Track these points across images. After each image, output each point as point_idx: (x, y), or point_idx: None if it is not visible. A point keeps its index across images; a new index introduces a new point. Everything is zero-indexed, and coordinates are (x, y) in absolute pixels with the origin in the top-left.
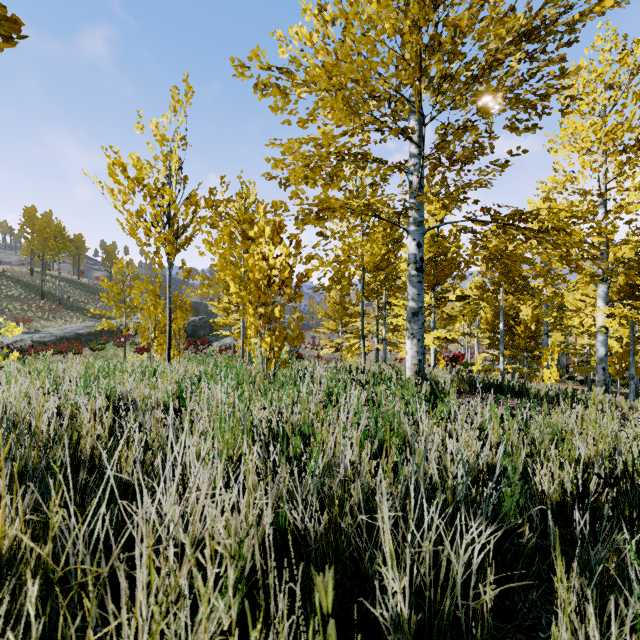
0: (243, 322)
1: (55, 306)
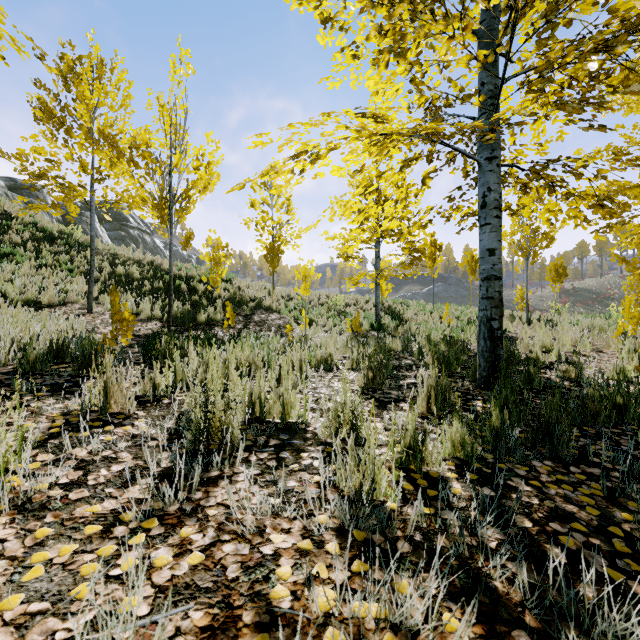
0: None
1: None
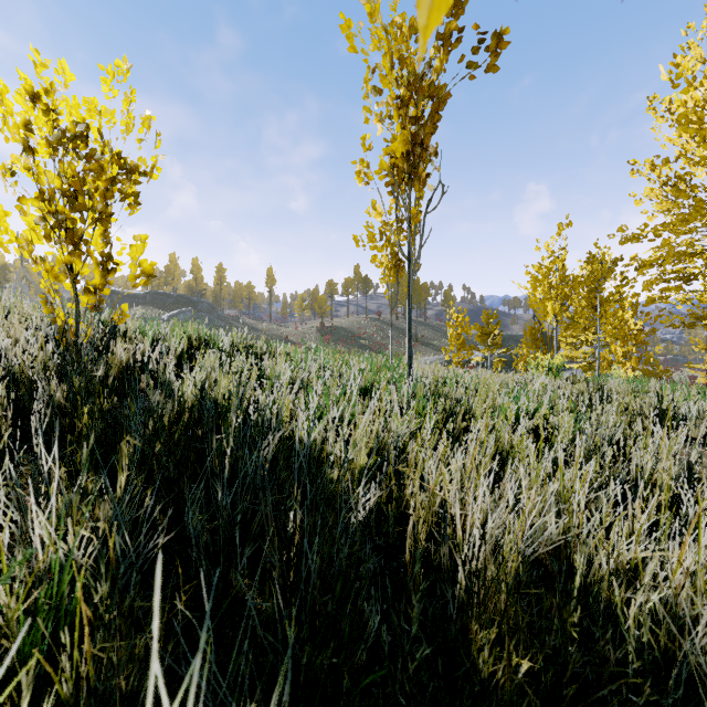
0: (598, 355)
1: (414, 343)
